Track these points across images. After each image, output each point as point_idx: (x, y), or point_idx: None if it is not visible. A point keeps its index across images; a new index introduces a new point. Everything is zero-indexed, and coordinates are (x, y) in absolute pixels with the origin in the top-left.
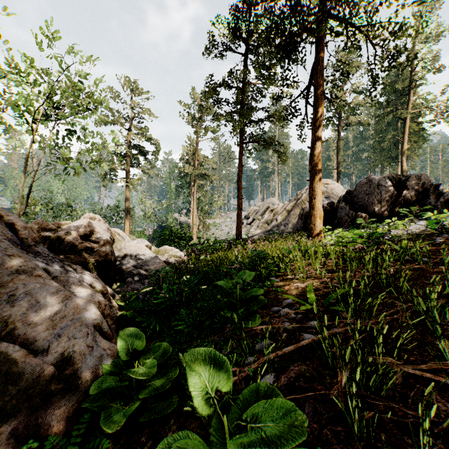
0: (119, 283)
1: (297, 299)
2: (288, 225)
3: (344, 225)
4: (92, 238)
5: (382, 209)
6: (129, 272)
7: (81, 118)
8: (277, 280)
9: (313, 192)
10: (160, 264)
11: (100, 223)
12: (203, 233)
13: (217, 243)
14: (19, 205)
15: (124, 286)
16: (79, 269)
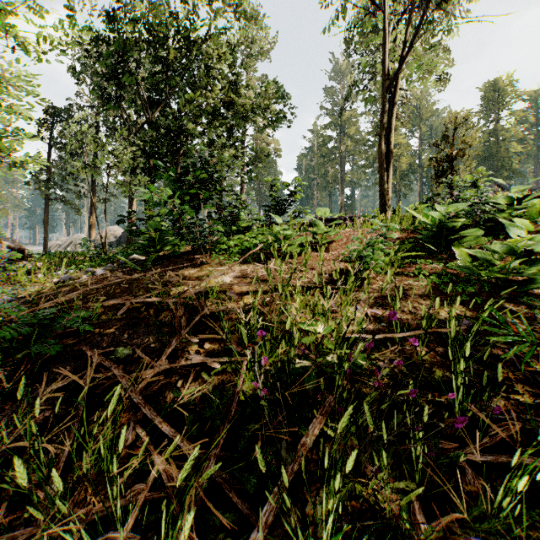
0: None
1: None
2: None
3: None
4: None
5: None
6: None
7: None
8: None
9: (90, 235)
10: None
11: None
12: None
13: None
14: None
15: None
16: None
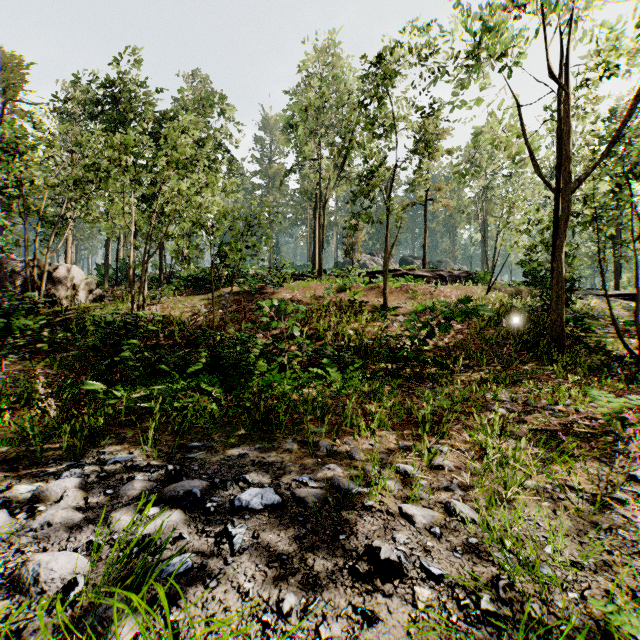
0: None
1: None
2: None
3: None
4: None
5: None
6: None
7: None
8: None
9: None
10: None
11: None
12: None
13: None
14: None
15: None
16: None
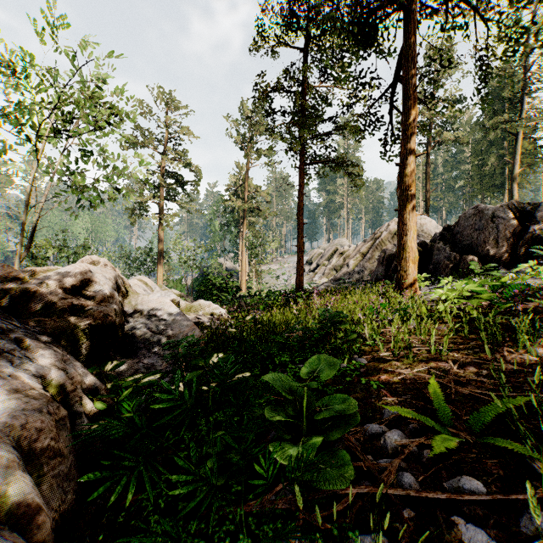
0: (128, 355)
1: (419, 414)
2: (364, 272)
3: (444, 272)
4: (86, 292)
5: (500, 250)
6: (143, 339)
7: (100, 138)
8: (364, 360)
9: (404, 226)
10: (189, 328)
11: (104, 269)
12: (254, 282)
13: (272, 296)
14: (19, 246)
15: (134, 361)
16: (35, 346)
